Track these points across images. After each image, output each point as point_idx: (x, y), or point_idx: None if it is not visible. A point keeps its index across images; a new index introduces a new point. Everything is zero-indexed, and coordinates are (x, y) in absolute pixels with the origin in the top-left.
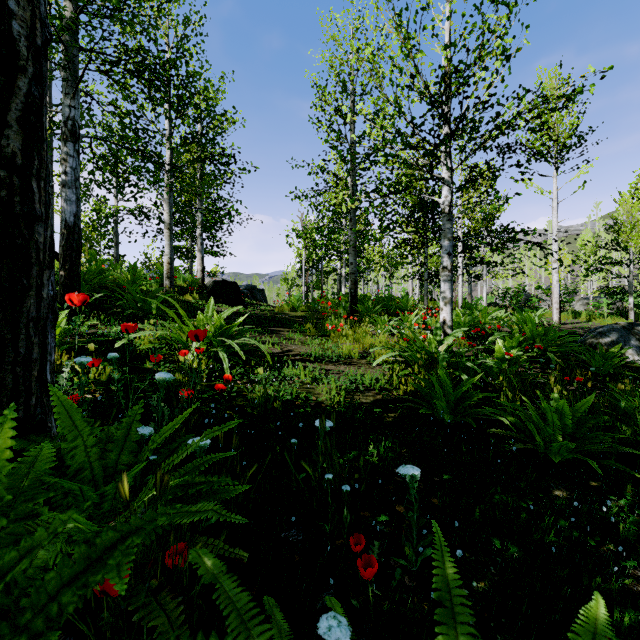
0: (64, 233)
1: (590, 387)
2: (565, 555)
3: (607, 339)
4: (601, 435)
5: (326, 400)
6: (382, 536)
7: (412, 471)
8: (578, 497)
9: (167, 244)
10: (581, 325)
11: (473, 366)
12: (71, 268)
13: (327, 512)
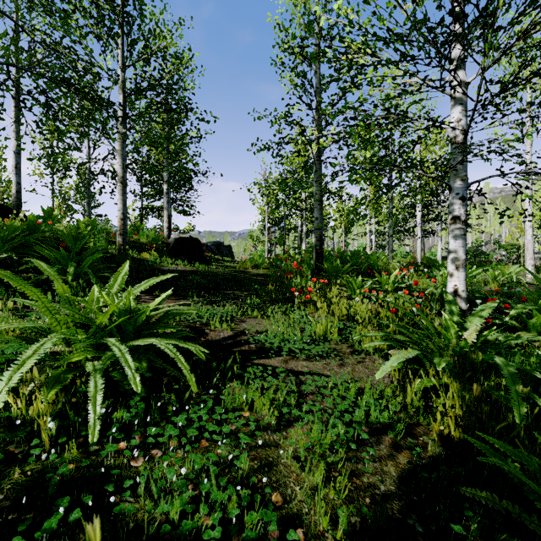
0: None
1: None
2: None
3: None
4: None
5: (304, 501)
6: None
7: None
8: None
9: (119, 198)
10: None
11: None
12: None
13: None
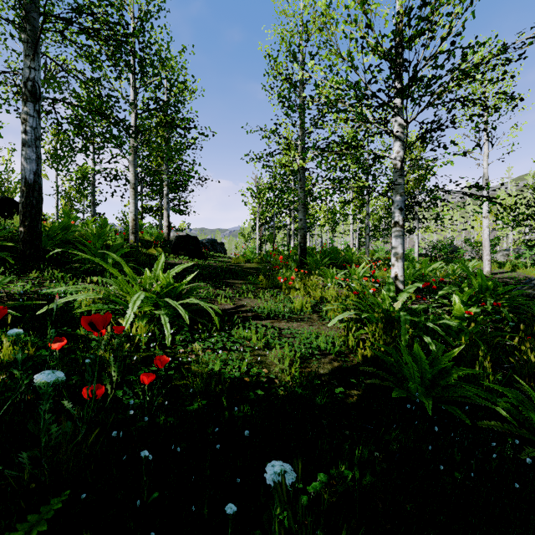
0: (24, 190)
1: None
2: None
3: None
4: None
5: (279, 372)
6: None
7: None
8: None
9: (132, 202)
10: (509, 275)
11: (435, 327)
12: (31, 224)
13: None
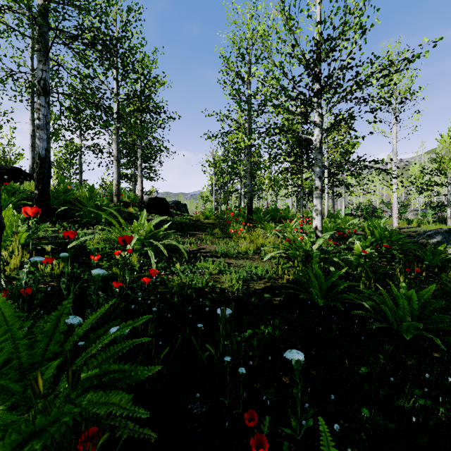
0: (38, 163)
1: (424, 276)
2: (421, 420)
3: (434, 240)
4: (441, 317)
5: (228, 287)
6: (271, 408)
7: (297, 356)
8: (428, 369)
9: (115, 171)
10: (413, 229)
11: (338, 261)
12: (43, 188)
13: (226, 386)
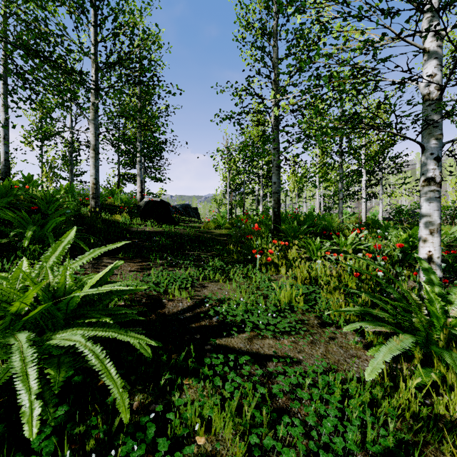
0: None
1: None
2: None
3: None
4: None
5: None
6: None
7: None
8: None
9: (92, 165)
10: None
11: None
12: None
13: None
